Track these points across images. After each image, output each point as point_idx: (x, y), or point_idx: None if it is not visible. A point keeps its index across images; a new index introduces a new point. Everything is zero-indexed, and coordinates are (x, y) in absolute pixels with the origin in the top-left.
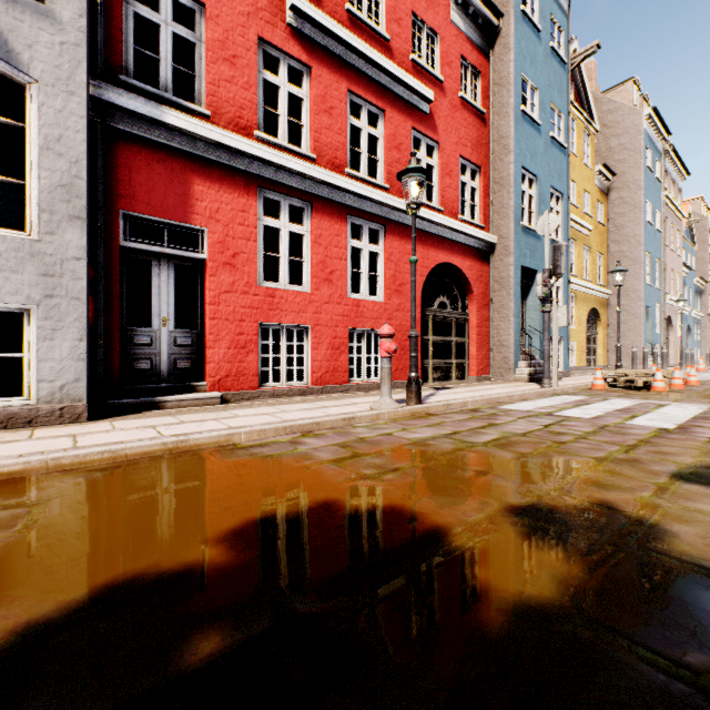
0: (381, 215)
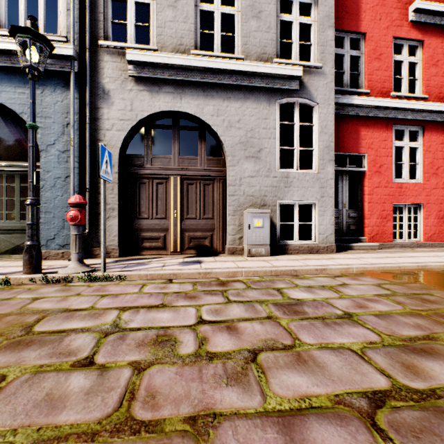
0: None
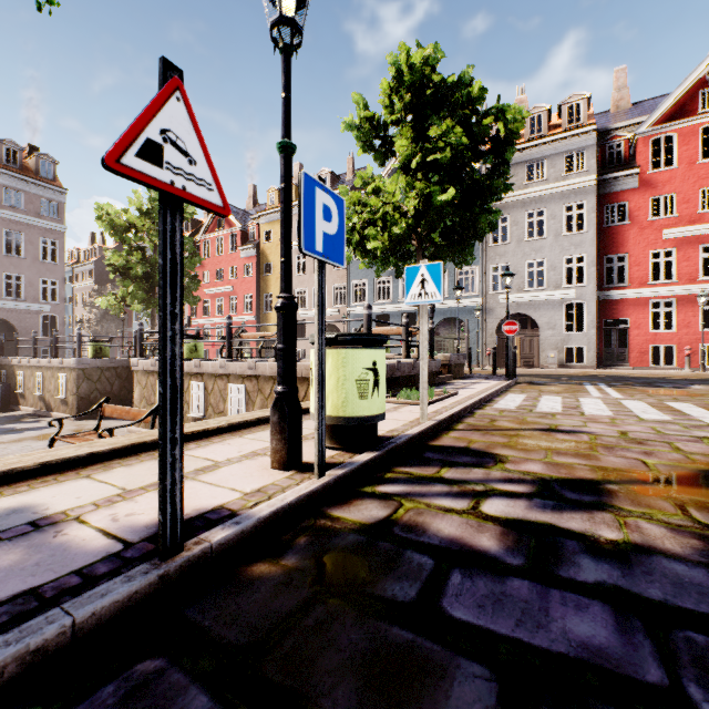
0: None
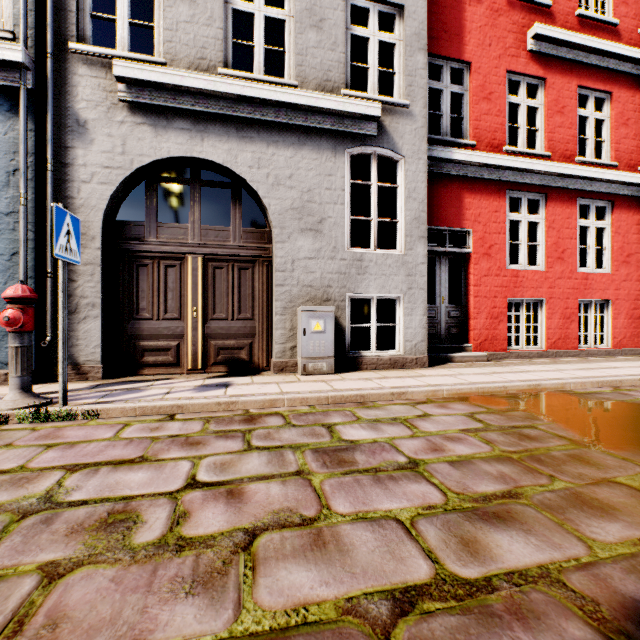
0: (608, 192)
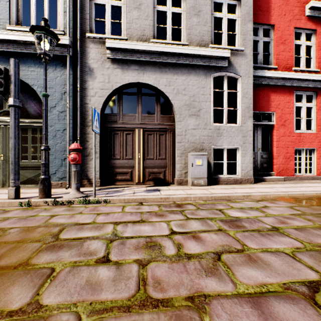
0: None
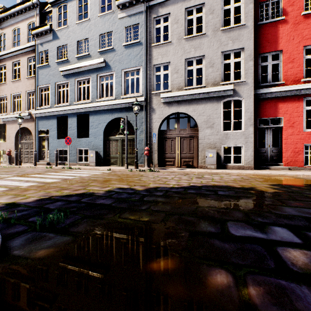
0: None
